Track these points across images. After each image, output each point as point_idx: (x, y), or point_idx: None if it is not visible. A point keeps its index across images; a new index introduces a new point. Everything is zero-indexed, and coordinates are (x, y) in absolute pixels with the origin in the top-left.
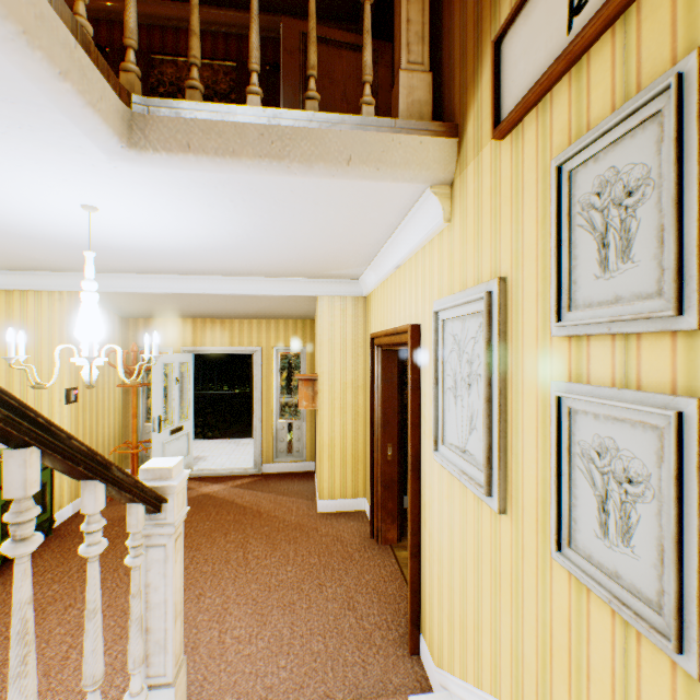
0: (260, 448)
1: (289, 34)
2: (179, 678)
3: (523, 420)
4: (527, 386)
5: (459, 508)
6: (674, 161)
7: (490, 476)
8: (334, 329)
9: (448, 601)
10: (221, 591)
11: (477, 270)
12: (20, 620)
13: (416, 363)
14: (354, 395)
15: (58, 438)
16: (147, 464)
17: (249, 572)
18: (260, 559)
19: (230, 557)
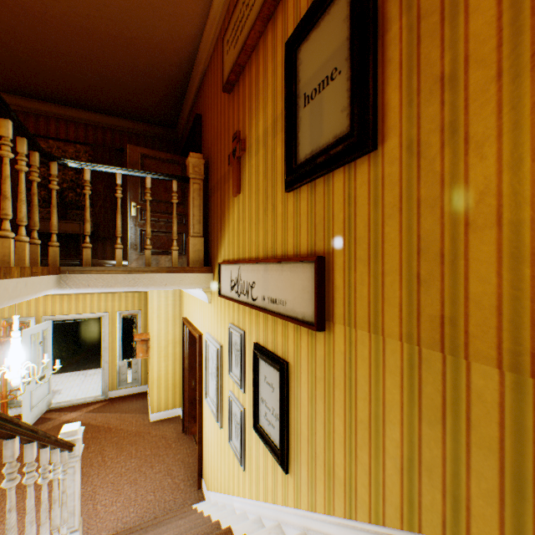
0: (108, 381)
1: (133, 154)
2: (81, 527)
3: (226, 397)
4: (227, 386)
5: (213, 422)
6: (240, 353)
7: (218, 414)
8: (161, 309)
9: (211, 461)
10: (91, 483)
11: (217, 333)
12: (45, 504)
13: (201, 353)
14: (174, 347)
15: (54, 439)
16: (63, 429)
17: (108, 468)
18: (114, 459)
19: (93, 461)
